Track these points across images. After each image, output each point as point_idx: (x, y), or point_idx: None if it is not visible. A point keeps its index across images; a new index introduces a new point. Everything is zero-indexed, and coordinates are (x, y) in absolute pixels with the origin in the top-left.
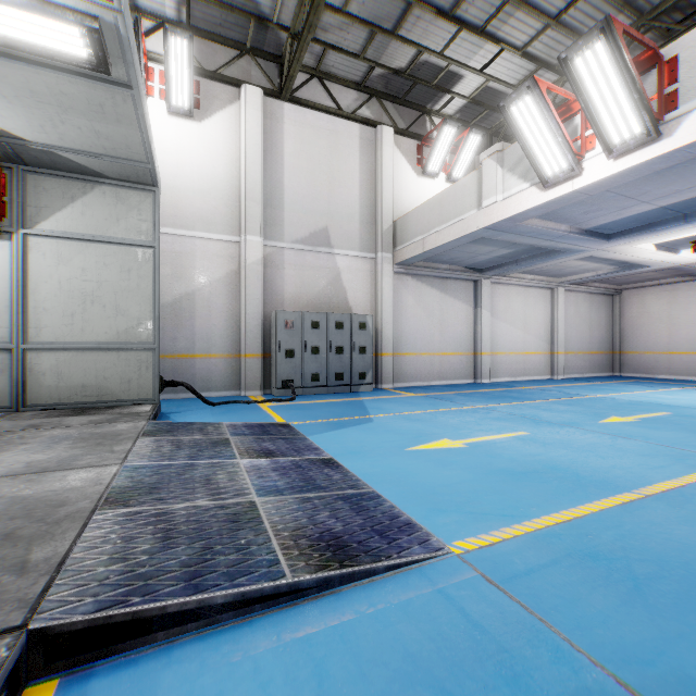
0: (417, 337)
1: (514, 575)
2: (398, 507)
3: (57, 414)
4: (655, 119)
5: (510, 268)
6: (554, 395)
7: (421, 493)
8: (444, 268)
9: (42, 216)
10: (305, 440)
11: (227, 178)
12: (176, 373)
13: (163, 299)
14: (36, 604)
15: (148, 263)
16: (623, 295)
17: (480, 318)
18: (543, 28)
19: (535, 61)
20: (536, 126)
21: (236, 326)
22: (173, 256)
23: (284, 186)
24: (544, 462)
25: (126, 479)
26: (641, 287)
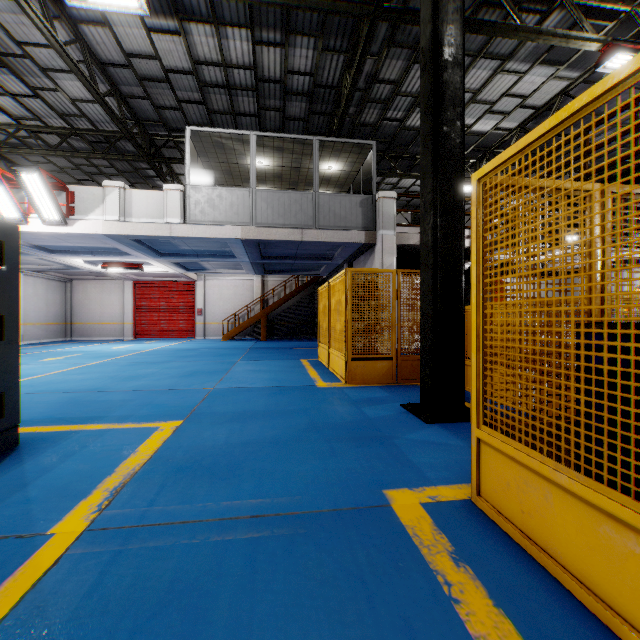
0: None
1: None
2: None
3: None
4: (65, 216)
5: None
6: None
7: None
8: None
9: None
10: None
11: None
12: None
13: None
14: None
15: None
16: (74, 283)
17: None
18: (3, 93)
19: None
20: None
21: None
22: None
23: None
24: None
25: None
26: (85, 279)
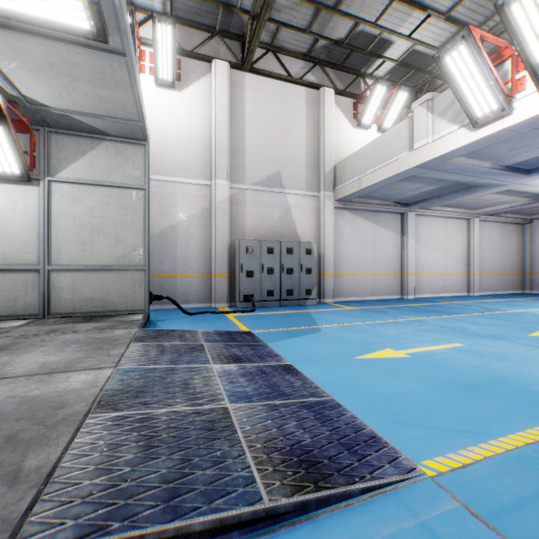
0: (353, 260)
1: (501, 509)
2: (359, 417)
3: (71, 321)
4: None
5: (433, 202)
6: (475, 309)
7: (378, 403)
8: (376, 203)
9: (61, 167)
10: (266, 347)
11: (201, 135)
12: (162, 289)
13: (152, 231)
14: (18, 525)
15: (140, 202)
16: (532, 224)
17: (406, 244)
18: None
19: (457, 24)
20: (469, 73)
21: (208, 252)
22: (160, 197)
23: (245, 140)
24: (488, 375)
25: (118, 381)
26: None
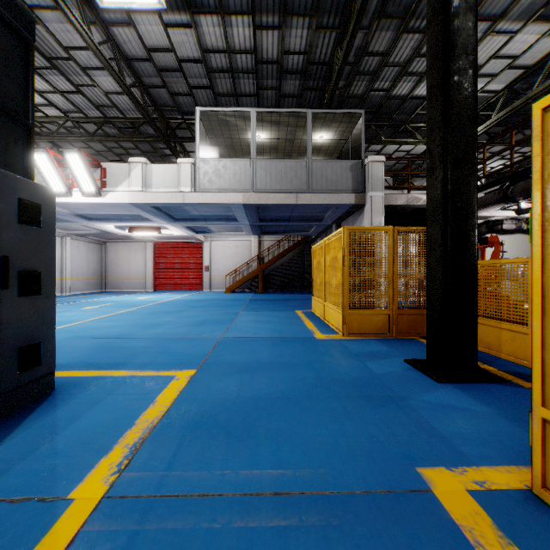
0: None
1: None
2: None
3: None
4: (99, 189)
5: None
6: (61, 302)
7: None
8: None
9: None
10: None
11: None
12: None
13: None
14: None
15: None
16: (107, 245)
17: None
18: (54, 91)
19: (49, 102)
20: (48, 168)
21: None
22: None
23: None
24: None
25: None
26: (116, 242)
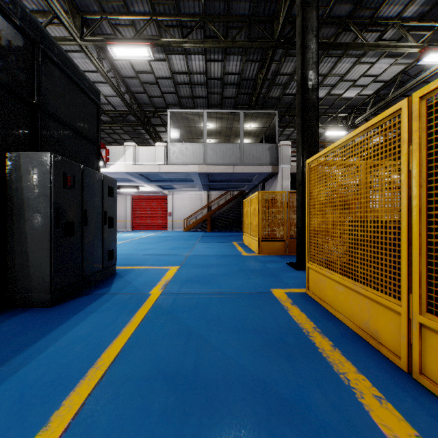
0: None
1: None
2: None
3: None
4: (105, 163)
5: None
6: None
7: None
8: None
9: None
10: None
11: None
12: None
13: None
14: None
15: None
16: None
17: None
18: None
19: None
20: None
21: None
22: None
23: None
24: None
25: None
26: None
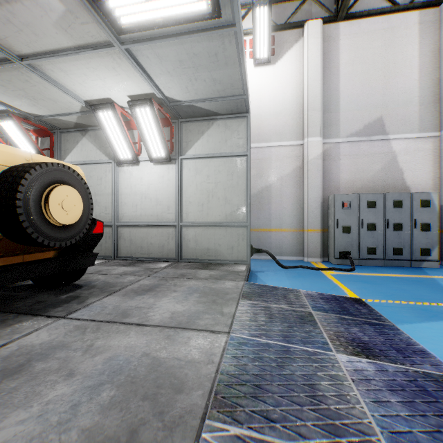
0: None
1: None
2: None
3: (194, 267)
4: None
5: None
6: None
7: None
8: None
9: (188, 147)
10: (397, 332)
11: (293, 99)
12: (259, 241)
13: (251, 192)
14: None
15: (243, 167)
16: None
17: None
18: None
19: None
20: None
21: (300, 208)
22: (257, 162)
23: (339, 92)
24: None
25: (232, 359)
26: None
